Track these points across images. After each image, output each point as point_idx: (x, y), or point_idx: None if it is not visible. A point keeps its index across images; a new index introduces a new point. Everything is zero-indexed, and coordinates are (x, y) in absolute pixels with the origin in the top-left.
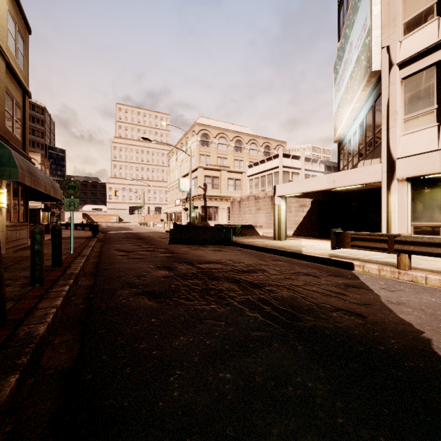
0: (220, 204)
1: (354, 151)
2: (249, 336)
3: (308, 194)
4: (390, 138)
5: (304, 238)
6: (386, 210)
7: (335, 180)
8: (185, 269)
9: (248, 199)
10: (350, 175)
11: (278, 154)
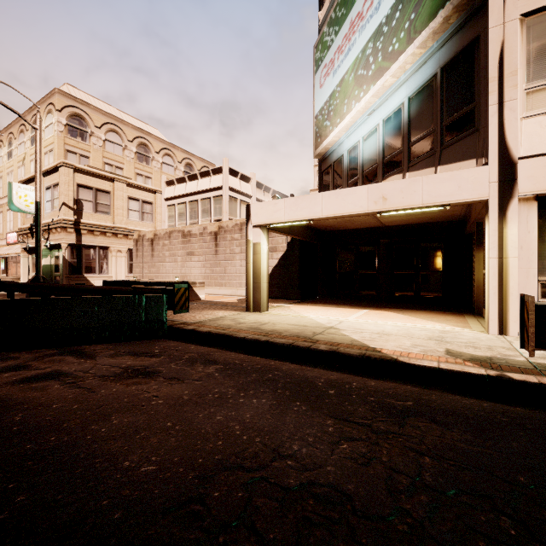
0: (113, 244)
1: (368, 163)
2: None
3: (292, 229)
4: (506, 119)
5: (286, 303)
6: (498, 254)
7: (387, 195)
8: None
9: (169, 236)
10: (420, 187)
11: (220, 166)
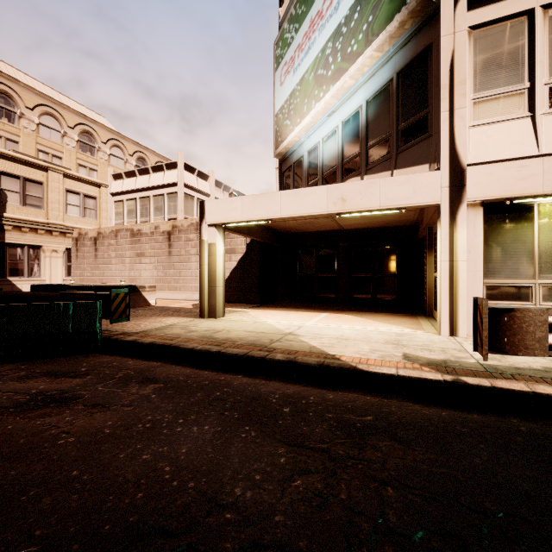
0: (47, 242)
1: (327, 165)
2: None
3: (251, 230)
4: (456, 126)
5: (245, 308)
6: (449, 257)
7: (346, 197)
8: None
9: (116, 235)
10: (377, 189)
11: (175, 161)
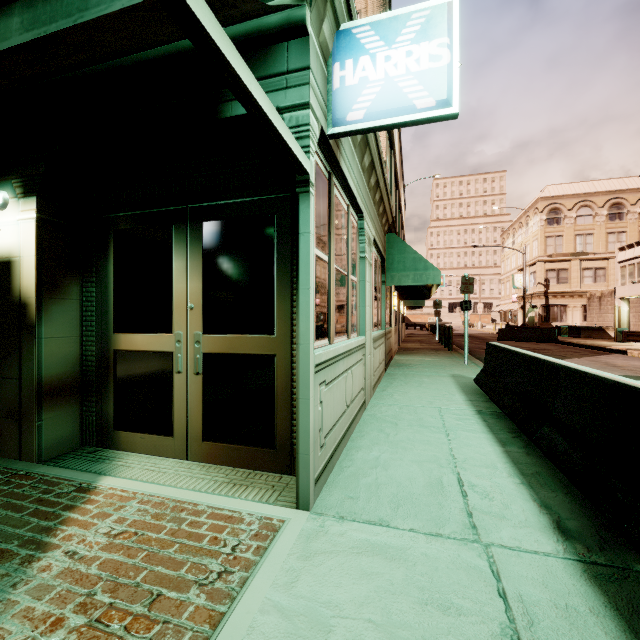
0: (570, 302)
1: None
2: None
3: None
4: None
5: None
6: None
7: None
8: None
9: (610, 295)
10: None
11: None
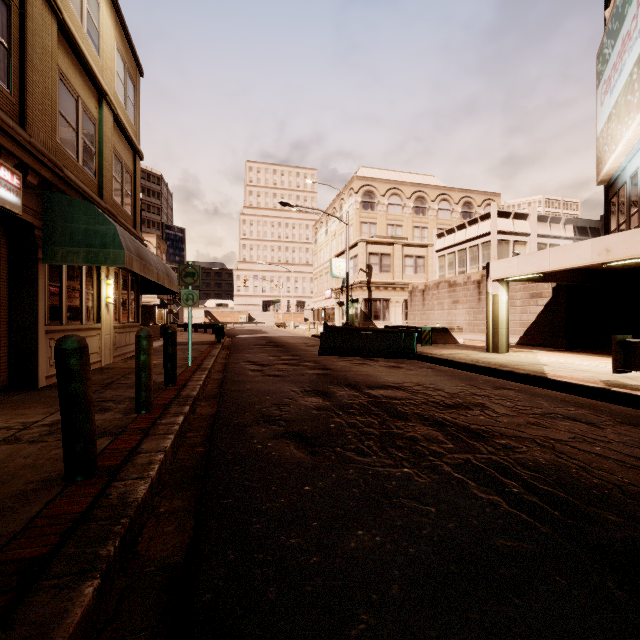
0: (393, 296)
1: None
2: (492, 547)
3: (548, 276)
4: None
5: (541, 350)
6: None
7: (610, 247)
8: (347, 396)
9: (437, 287)
10: None
11: (488, 212)
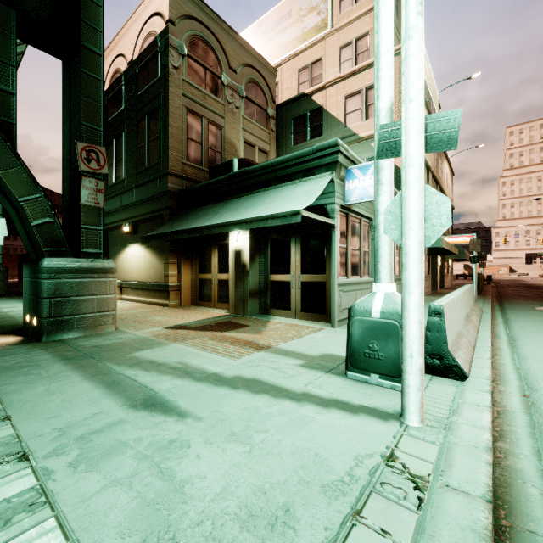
0: None
1: None
2: None
3: None
4: None
5: None
6: None
7: None
8: None
9: None
10: None
11: None
